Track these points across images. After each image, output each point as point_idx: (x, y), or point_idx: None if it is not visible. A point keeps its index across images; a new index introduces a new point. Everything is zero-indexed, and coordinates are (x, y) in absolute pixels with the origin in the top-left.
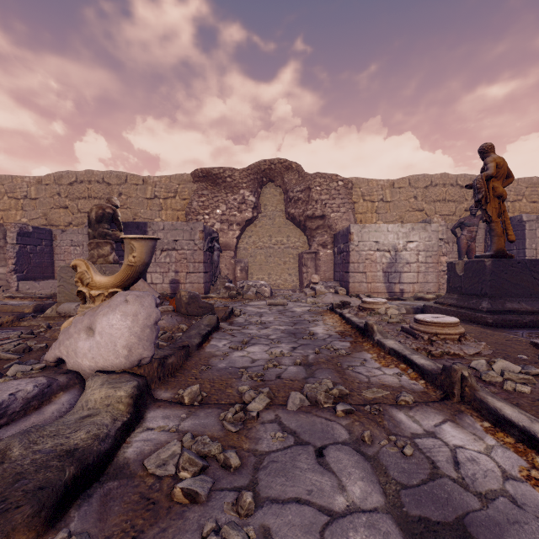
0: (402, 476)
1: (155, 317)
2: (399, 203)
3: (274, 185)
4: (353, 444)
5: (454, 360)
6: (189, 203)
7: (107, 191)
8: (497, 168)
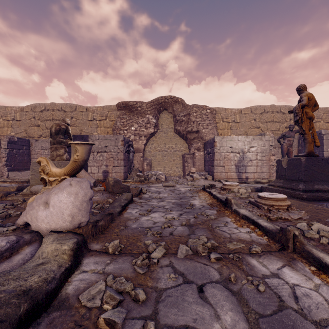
0: (258, 307)
1: (90, 195)
2: (245, 123)
3: (167, 112)
4: (223, 282)
5: (285, 222)
6: (115, 123)
7: (64, 116)
8: (308, 100)
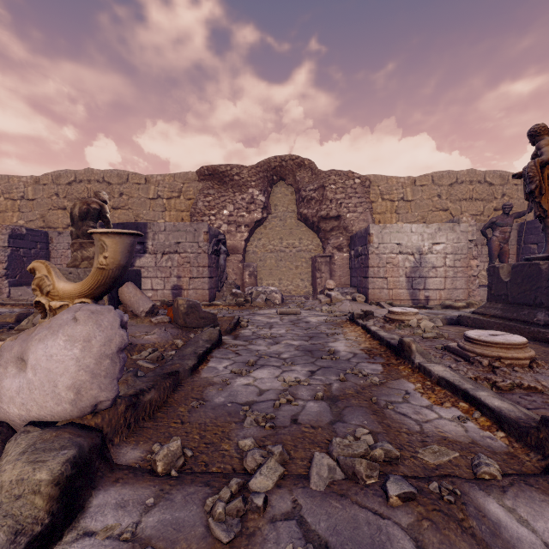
0: None
1: (118, 343)
2: (421, 202)
3: (286, 184)
4: None
5: (531, 395)
6: (194, 203)
7: (107, 191)
8: None
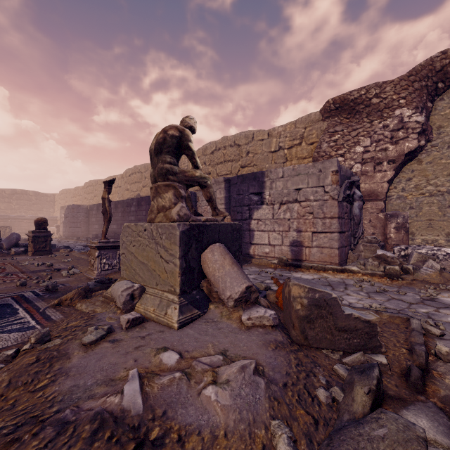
0: None
1: None
2: None
3: None
4: None
5: None
6: (317, 146)
7: (237, 152)
8: None
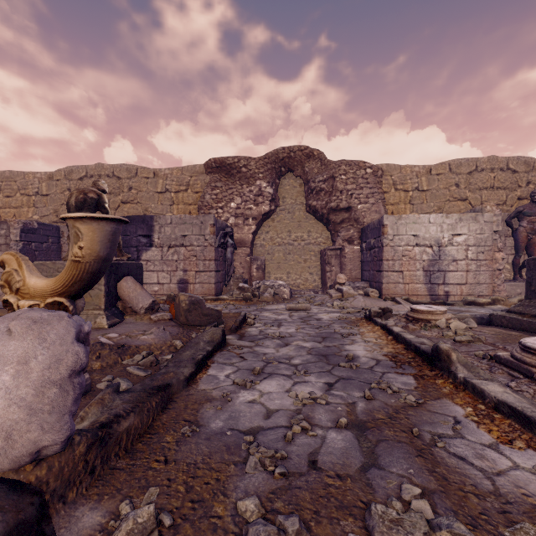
0: None
1: (71, 363)
2: (437, 192)
3: (294, 175)
4: None
5: None
6: (202, 196)
7: (117, 185)
8: None
